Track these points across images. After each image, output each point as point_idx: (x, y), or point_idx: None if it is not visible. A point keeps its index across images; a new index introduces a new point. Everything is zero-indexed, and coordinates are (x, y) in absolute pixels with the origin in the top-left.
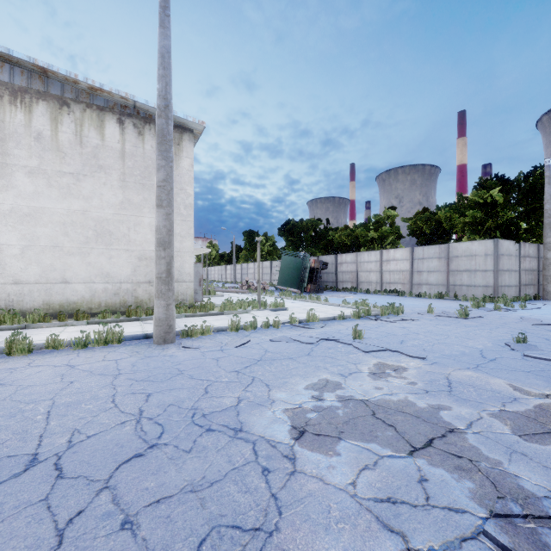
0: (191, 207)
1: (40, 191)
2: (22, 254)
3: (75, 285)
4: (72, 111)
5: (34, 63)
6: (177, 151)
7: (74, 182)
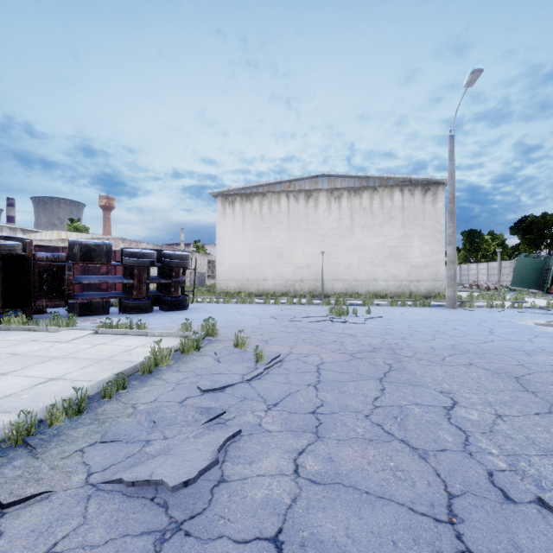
0: (443, 232)
1: (365, 235)
2: (358, 266)
3: (379, 282)
4: (378, 192)
5: (366, 175)
6: (434, 199)
7: (379, 229)
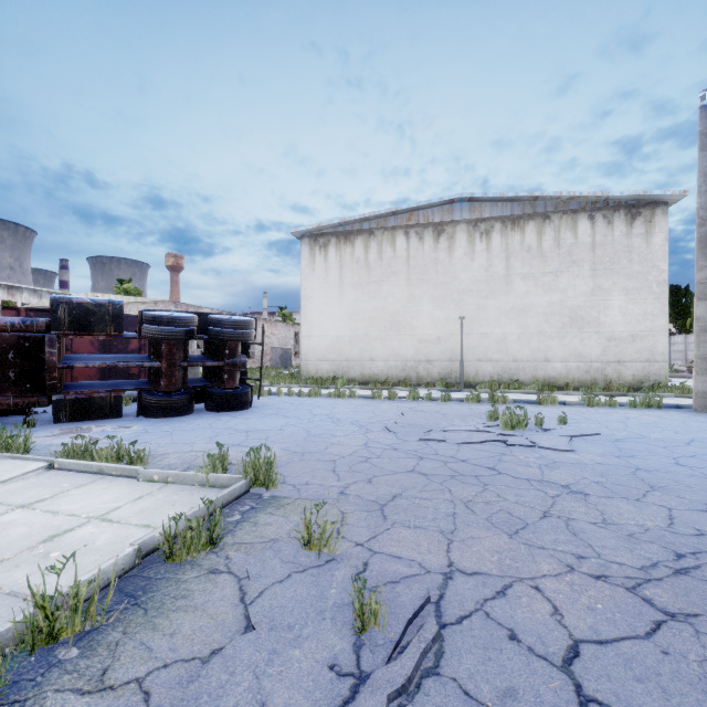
0: (664, 283)
1: (529, 291)
2: (518, 339)
3: (554, 363)
4: (552, 221)
5: (532, 196)
6: (648, 229)
7: (553, 279)
